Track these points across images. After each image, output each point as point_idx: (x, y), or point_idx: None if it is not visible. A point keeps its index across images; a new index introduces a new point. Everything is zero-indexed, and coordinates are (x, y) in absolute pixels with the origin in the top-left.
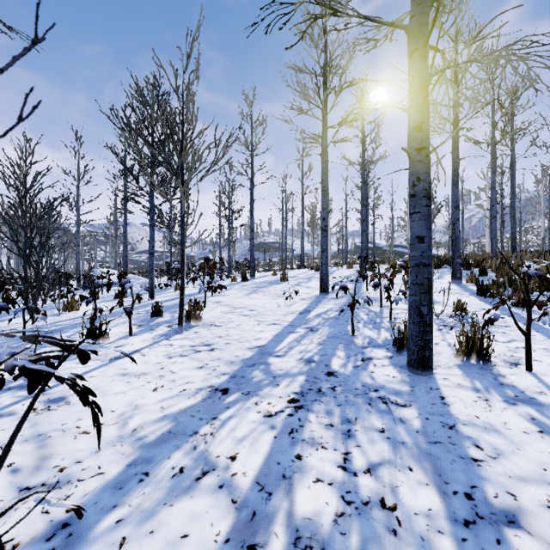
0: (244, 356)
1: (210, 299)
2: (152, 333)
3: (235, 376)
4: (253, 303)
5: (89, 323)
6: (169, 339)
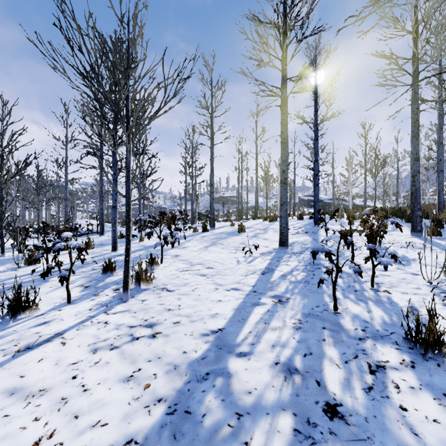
0: (194, 352)
1: (170, 252)
2: (93, 301)
3: (174, 409)
4: (212, 258)
5: (12, 292)
6: (108, 311)
